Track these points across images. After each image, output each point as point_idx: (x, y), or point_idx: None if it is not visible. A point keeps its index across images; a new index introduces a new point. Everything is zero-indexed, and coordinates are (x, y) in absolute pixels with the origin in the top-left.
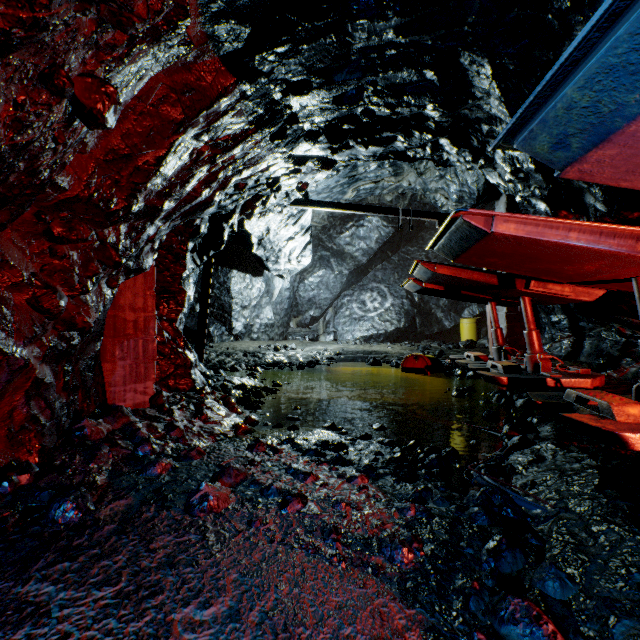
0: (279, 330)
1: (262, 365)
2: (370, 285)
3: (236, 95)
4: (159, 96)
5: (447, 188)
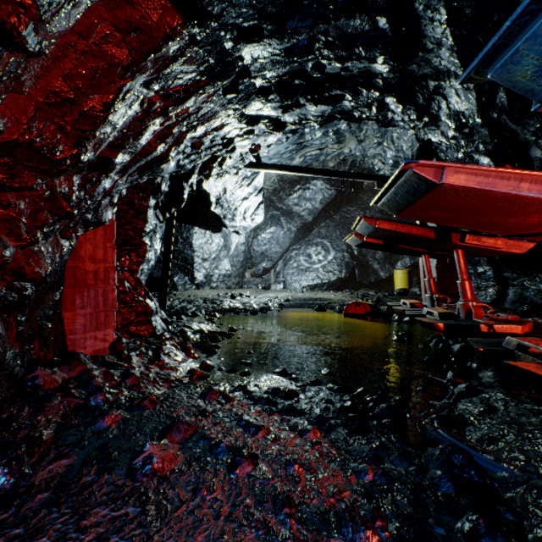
0: (235, 280)
1: (220, 311)
2: (315, 240)
3: (185, 38)
4: (102, 34)
5: (384, 154)
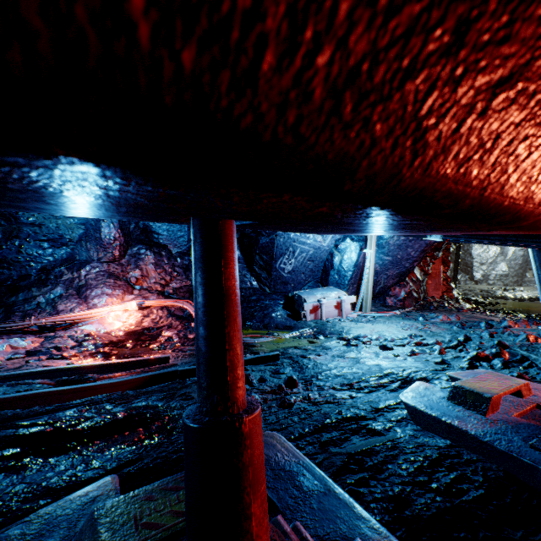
0: (513, 279)
1: (492, 297)
2: None
3: None
4: None
5: None
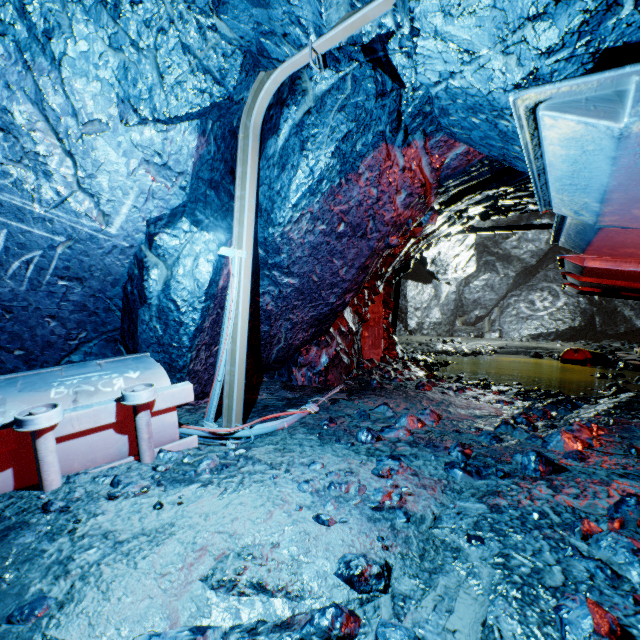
0: (445, 327)
1: (433, 352)
2: (539, 285)
3: None
4: None
5: None
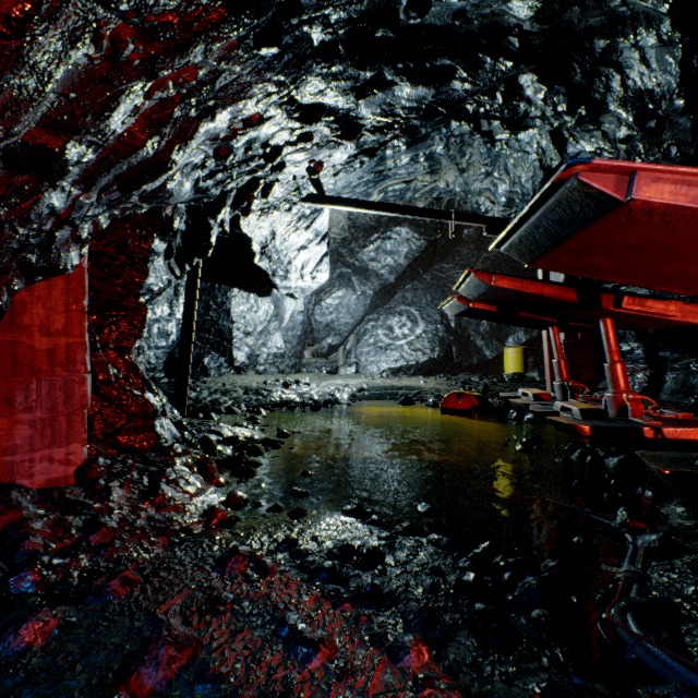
0: (291, 361)
1: (267, 405)
2: (398, 308)
3: None
4: None
5: (494, 188)
